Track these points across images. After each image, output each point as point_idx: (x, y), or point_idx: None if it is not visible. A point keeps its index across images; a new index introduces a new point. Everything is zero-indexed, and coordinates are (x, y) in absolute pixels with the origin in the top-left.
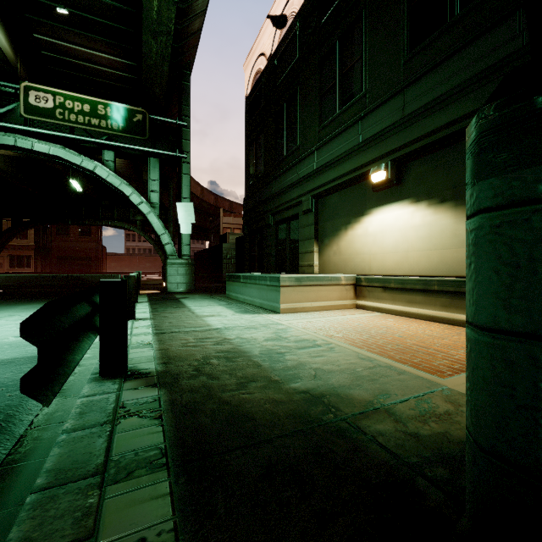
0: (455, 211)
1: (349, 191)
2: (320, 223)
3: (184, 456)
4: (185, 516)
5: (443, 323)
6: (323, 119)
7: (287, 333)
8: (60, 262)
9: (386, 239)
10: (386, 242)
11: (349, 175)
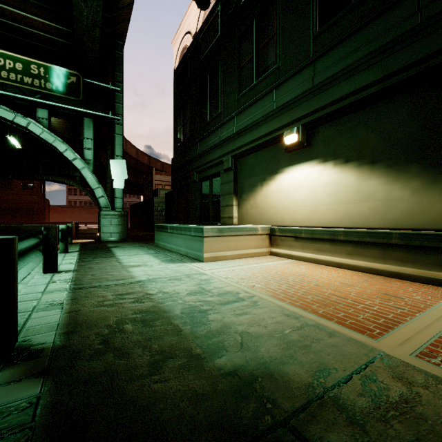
0: (358, 170)
1: (264, 152)
2: (239, 180)
3: None
4: None
5: (348, 269)
6: (241, 89)
7: (210, 284)
8: (3, 213)
9: (297, 194)
10: (297, 197)
11: (264, 138)
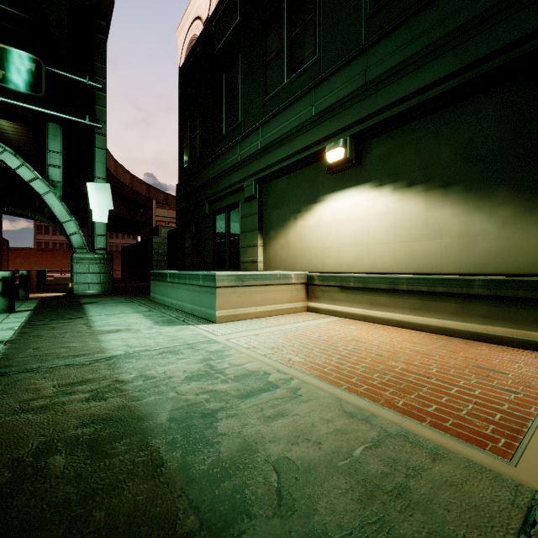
0: (426, 196)
1: (299, 175)
2: (265, 213)
3: None
4: None
5: (413, 329)
6: (268, 91)
7: (224, 359)
8: None
9: (343, 230)
10: (343, 234)
11: (300, 155)
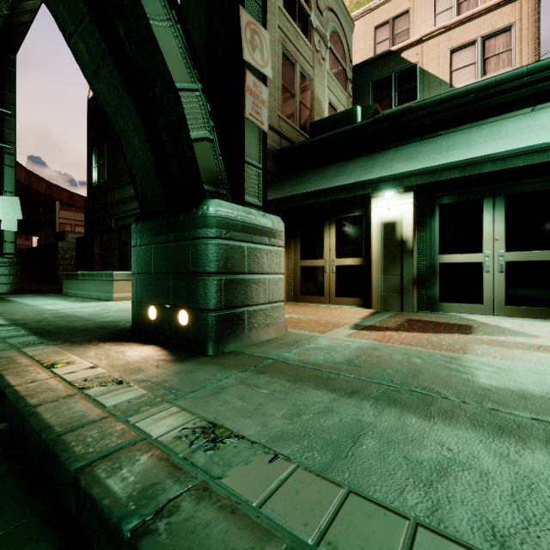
0: None
1: None
2: None
3: (38, 334)
4: (42, 338)
5: None
6: None
7: (112, 308)
8: None
9: None
10: None
11: None
